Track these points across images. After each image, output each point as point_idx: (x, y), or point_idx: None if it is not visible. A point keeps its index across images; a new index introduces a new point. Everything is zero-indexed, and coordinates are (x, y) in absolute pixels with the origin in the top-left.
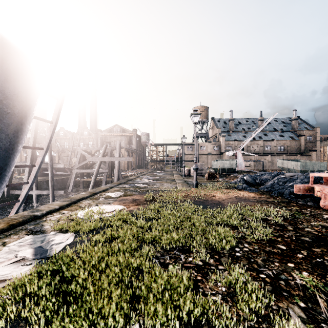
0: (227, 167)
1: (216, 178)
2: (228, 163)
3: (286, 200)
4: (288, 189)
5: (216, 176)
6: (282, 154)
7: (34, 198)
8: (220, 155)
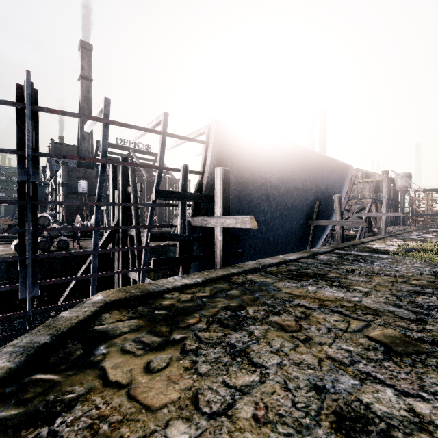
0: None
1: None
2: None
3: None
4: None
5: None
6: None
7: None
8: None
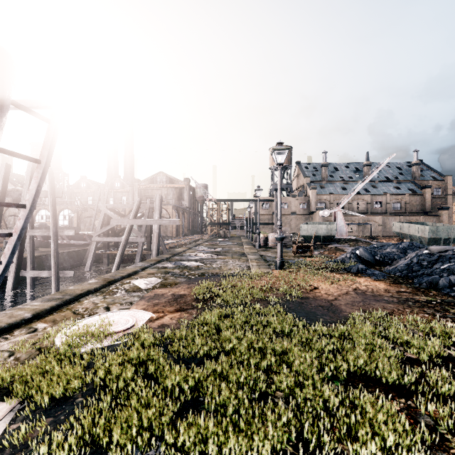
0: (323, 234)
1: (309, 251)
2: (325, 227)
3: (451, 299)
4: (446, 276)
5: (309, 248)
6: (398, 213)
7: (27, 283)
8: (309, 215)
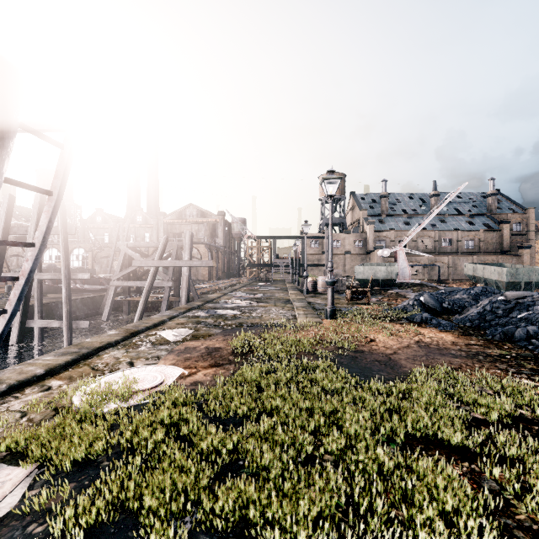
0: (382, 278)
1: (365, 298)
2: (384, 269)
3: (528, 353)
4: (523, 326)
5: (365, 294)
6: (470, 253)
7: (35, 334)
8: (366, 255)
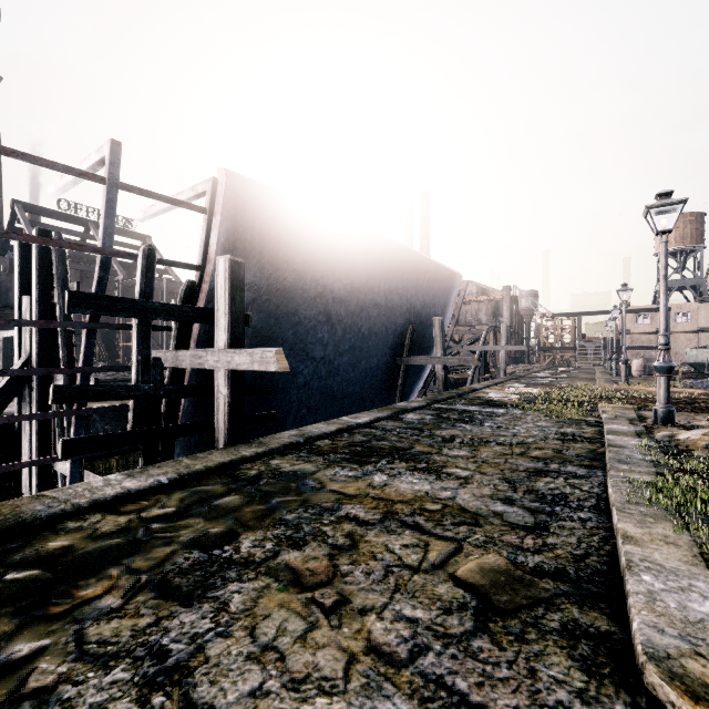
0: None
1: (678, 378)
2: None
3: None
4: None
5: (677, 375)
6: None
7: None
8: None
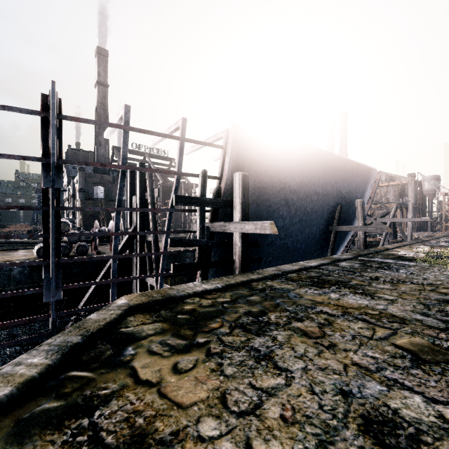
0: None
1: None
2: None
3: None
4: None
5: None
6: None
7: None
8: None
